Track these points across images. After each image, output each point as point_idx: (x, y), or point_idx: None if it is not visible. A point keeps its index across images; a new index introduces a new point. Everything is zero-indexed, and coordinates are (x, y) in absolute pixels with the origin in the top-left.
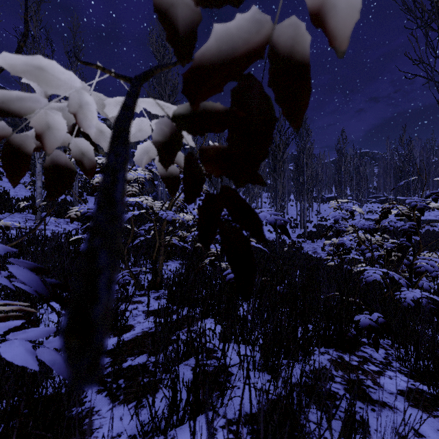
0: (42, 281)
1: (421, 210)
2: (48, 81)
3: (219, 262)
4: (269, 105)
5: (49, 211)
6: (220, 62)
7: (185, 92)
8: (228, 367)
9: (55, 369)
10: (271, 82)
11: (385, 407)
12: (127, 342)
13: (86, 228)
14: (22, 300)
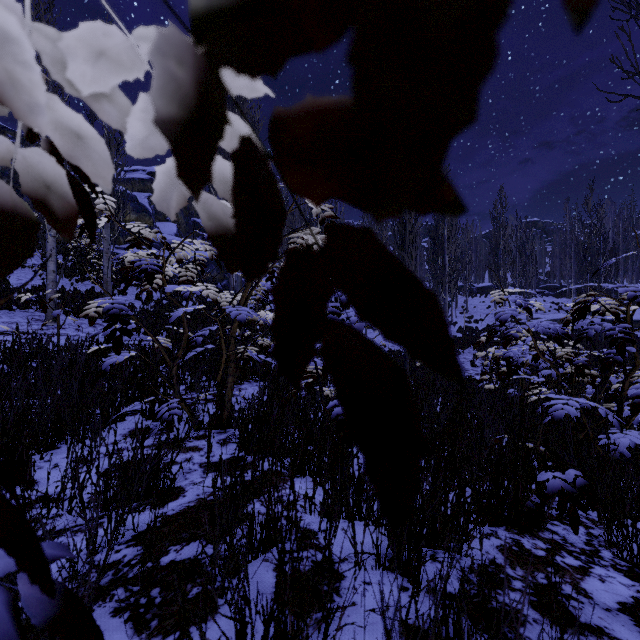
0: None
1: None
2: None
3: (321, 387)
4: None
5: None
6: None
7: None
8: (337, 574)
9: None
10: None
11: (601, 637)
12: (172, 518)
13: (110, 333)
14: (7, 449)
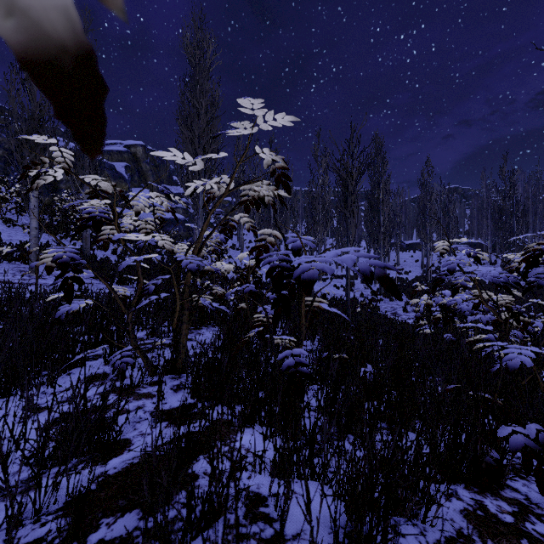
0: None
1: None
2: None
3: (271, 336)
4: None
5: None
6: None
7: None
8: None
9: None
10: None
11: None
12: (112, 479)
13: (62, 281)
14: None
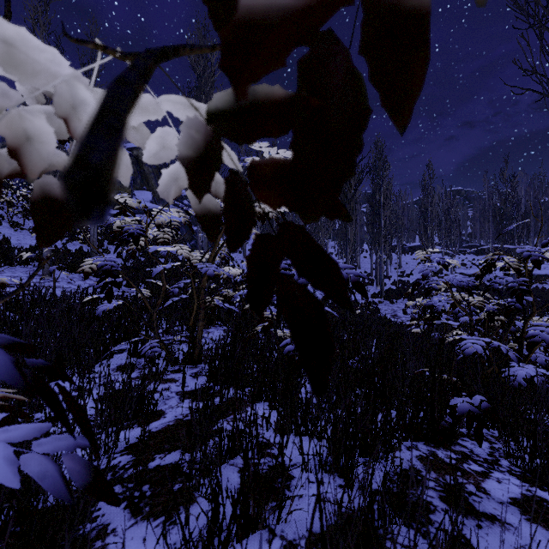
0: (17, 365)
1: (537, 262)
2: (18, 64)
3: (275, 329)
4: (360, 90)
5: (42, 263)
6: (282, 15)
7: (225, 67)
8: (288, 470)
9: (45, 485)
10: (364, 49)
11: (494, 522)
12: (156, 434)
13: (103, 285)
14: None
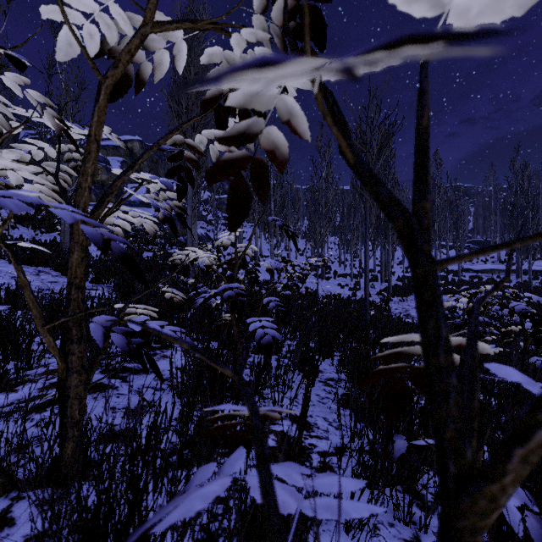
0: None
1: None
2: None
3: None
4: None
5: None
6: None
7: None
8: None
9: None
10: None
11: None
12: None
13: None
14: None
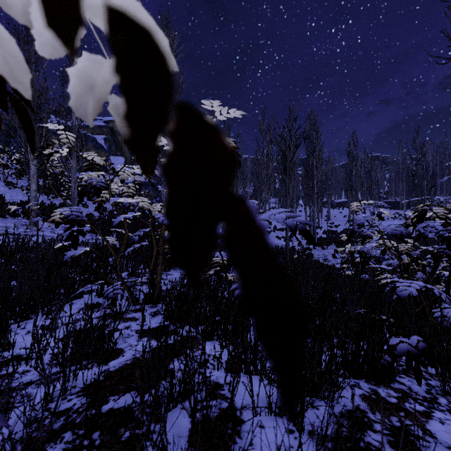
0: None
1: None
2: None
3: (226, 273)
4: None
5: None
6: None
7: None
8: (238, 425)
9: None
10: None
11: None
12: (113, 373)
13: (69, 233)
14: None
